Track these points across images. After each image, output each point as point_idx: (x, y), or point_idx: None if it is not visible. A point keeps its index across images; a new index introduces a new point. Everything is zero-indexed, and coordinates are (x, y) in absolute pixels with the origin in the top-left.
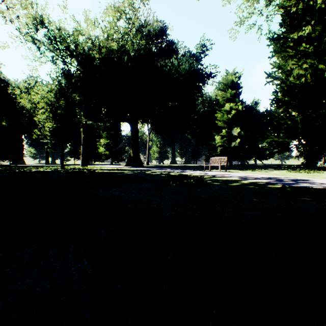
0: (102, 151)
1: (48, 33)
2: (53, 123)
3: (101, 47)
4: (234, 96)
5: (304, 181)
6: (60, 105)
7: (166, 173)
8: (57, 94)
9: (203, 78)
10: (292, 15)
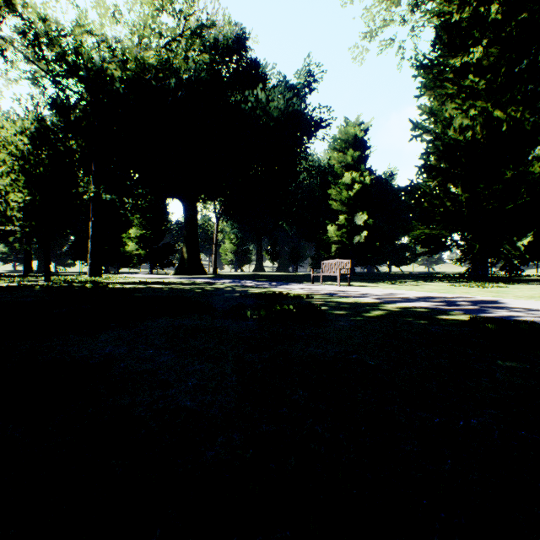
0: (133, 249)
1: (25, 27)
2: (25, 194)
3: (126, 59)
4: (358, 161)
5: (496, 305)
6: (41, 159)
7: (244, 289)
8: (36, 138)
9: (309, 127)
10: (452, 28)
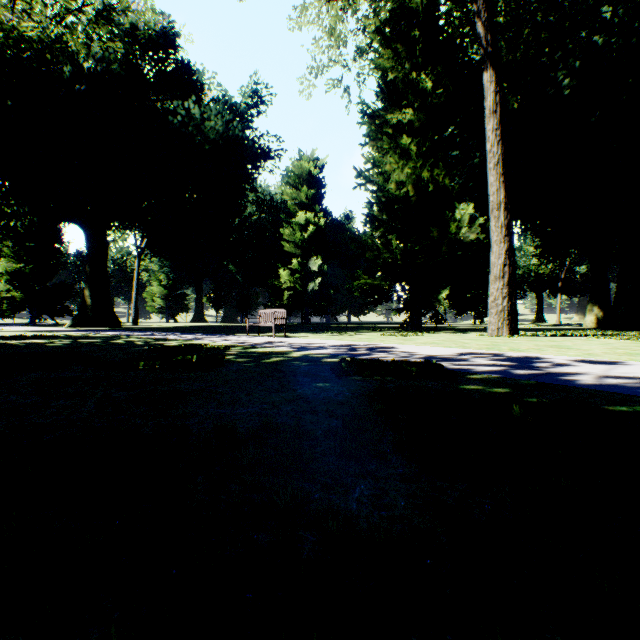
0: (1, 290)
1: None
2: None
3: None
4: (313, 200)
5: (385, 350)
6: None
7: (160, 342)
8: None
9: (256, 155)
10: (392, 85)
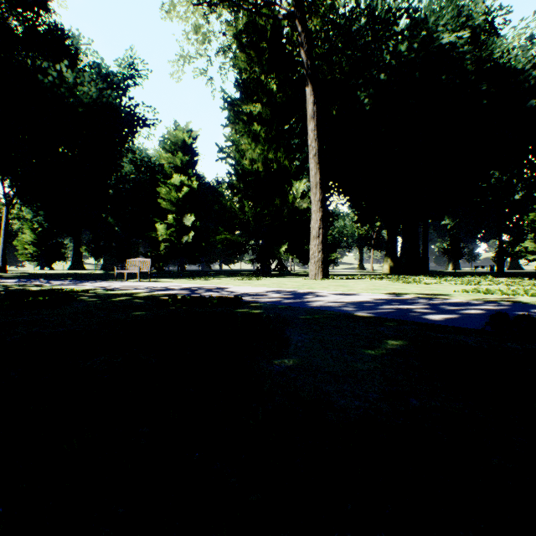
0: None
1: None
2: None
3: None
4: (188, 165)
5: (220, 290)
6: None
7: (21, 288)
8: None
9: (132, 121)
10: (247, 82)
